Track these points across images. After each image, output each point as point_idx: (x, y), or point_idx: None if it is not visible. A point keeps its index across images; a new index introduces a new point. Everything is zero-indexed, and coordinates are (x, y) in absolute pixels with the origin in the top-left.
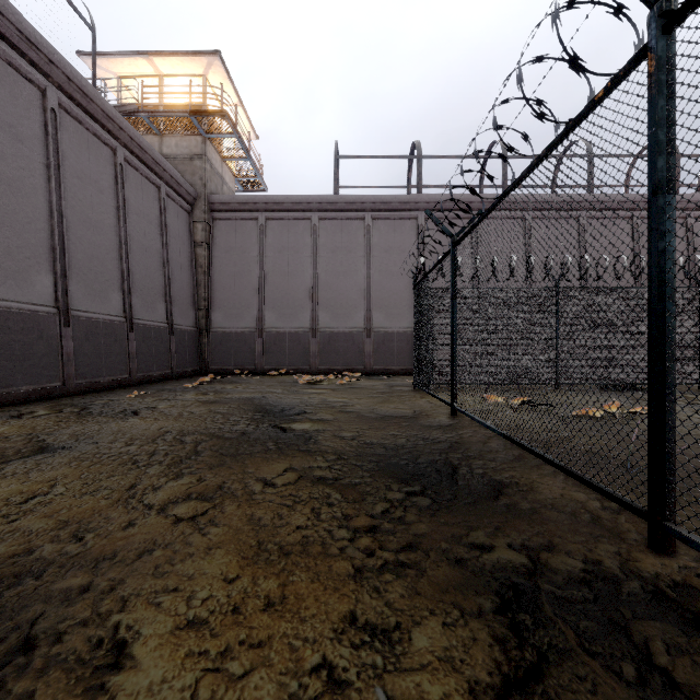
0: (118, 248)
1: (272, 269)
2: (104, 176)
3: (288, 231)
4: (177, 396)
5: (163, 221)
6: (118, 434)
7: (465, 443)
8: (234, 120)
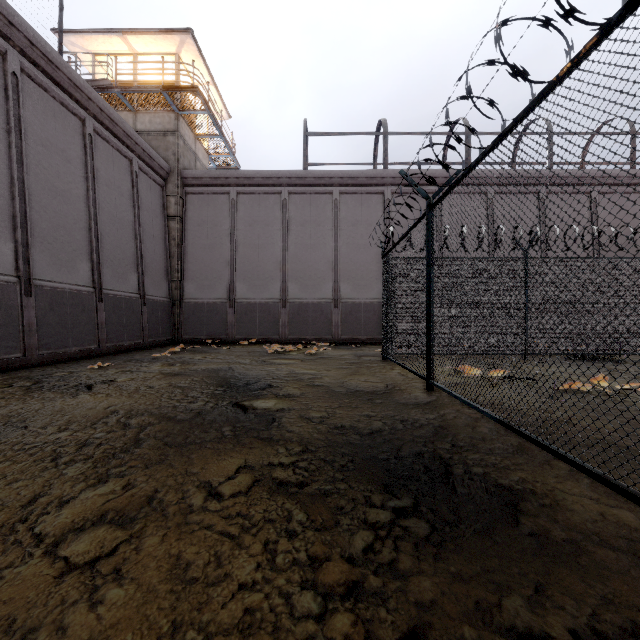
0: (87, 219)
1: (243, 242)
2: (72, 146)
3: (258, 205)
4: (142, 367)
5: (135, 193)
6: (56, 416)
7: (451, 428)
8: (207, 100)
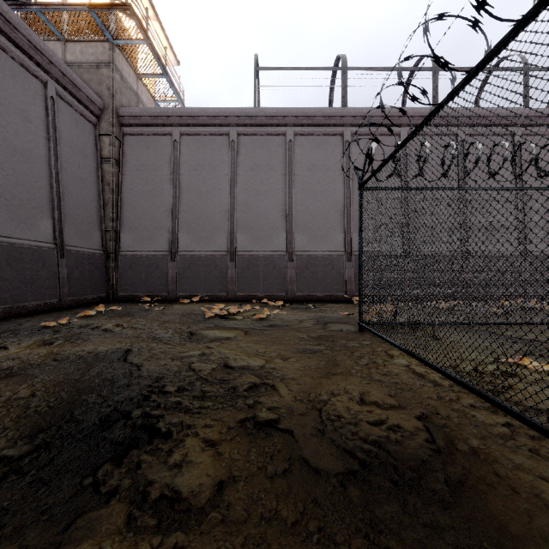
0: None
1: (187, 188)
2: None
3: (204, 147)
4: None
5: (50, 123)
6: None
7: None
8: (152, 40)
